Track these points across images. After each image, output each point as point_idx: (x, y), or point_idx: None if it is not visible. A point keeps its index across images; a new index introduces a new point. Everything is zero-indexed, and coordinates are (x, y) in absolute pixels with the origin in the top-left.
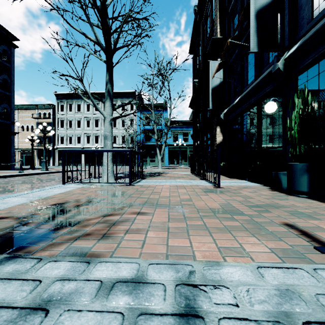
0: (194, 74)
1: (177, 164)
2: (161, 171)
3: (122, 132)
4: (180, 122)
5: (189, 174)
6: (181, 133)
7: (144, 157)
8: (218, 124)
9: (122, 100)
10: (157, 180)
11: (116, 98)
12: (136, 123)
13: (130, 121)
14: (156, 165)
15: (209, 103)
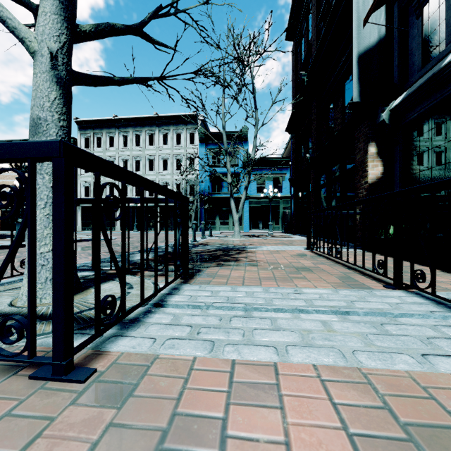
0: (296, 73)
1: (264, 229)
2: (240, 243)
3: (176, 178)
4: (268, 160)
5: (310, 255)
6: (270, 179)
7: (212, 217)
8: (372, 138)
9: (177, 128)
10: (232, 286)
11: (167, 125)
12: (199, 164)
13: (189, 161)
14: (229, 229)
15: (353, 89)
